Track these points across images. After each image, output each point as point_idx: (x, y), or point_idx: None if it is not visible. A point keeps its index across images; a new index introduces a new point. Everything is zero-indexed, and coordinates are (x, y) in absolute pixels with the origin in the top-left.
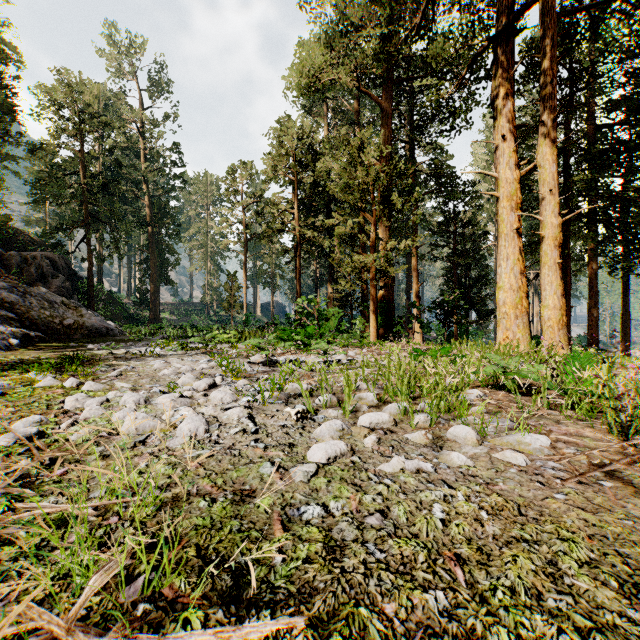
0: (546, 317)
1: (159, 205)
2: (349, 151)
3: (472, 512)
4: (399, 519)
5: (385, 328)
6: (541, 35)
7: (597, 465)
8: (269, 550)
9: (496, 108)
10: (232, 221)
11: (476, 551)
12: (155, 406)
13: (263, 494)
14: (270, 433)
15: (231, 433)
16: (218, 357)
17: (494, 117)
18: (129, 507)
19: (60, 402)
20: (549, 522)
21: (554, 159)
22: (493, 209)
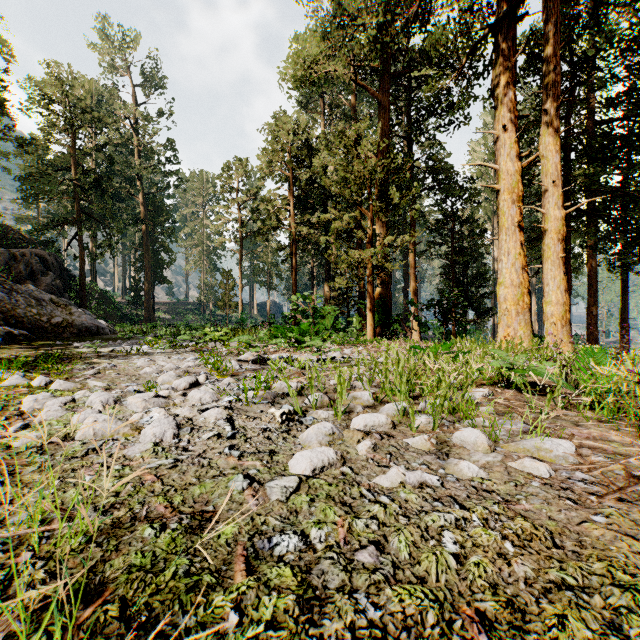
0: (549, 313)
1: (154, 203)
2: (345, 144)
3: (493, 543)
4: (399, 554)
5: (382, 326)
6: (544, 21)
7: (635, 476)
8: (221, 606)
9: (497, 98)
10: (227, 219)
11: (505, 605)
12: (125, 407)
13: (228, 518)
14: (249, 438)
15: (203, 438)
16: (207, 355)
17: (495, 107)
18: (53, 537)
19: (20, 403)
20: (595, 558)
21: (557, 149)
22: (490, 208)
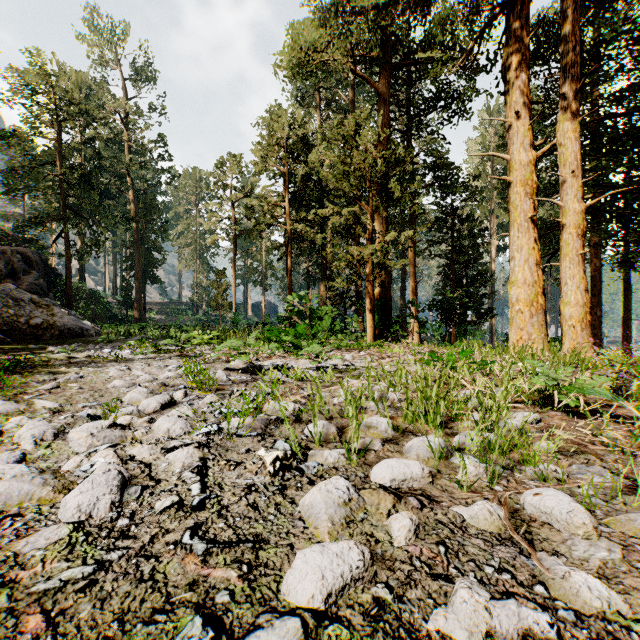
0: (567, 315)
1: (145, 200)
2: (344, 134)
3: None
4: None
5: (382, 328)
6: None
7: None
8: None
9: (508, 82)
10: (220, 216)
11: None
12: (66, 443)
13: None
14: (225, 506)
15: (156, 509)
16: (192, 362)
17: (506, 93)
18: None
19: None
20: None
21: (577, 136)
22: (488, 207)
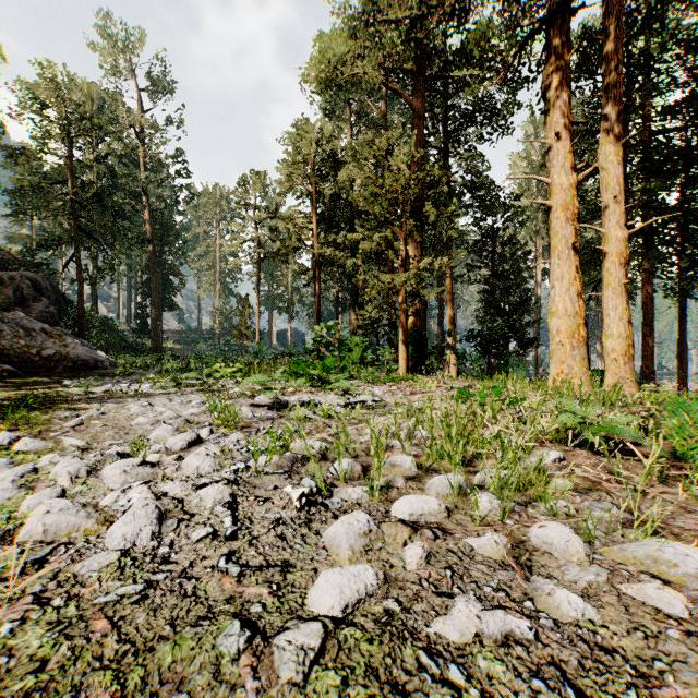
0: (609, 348)
1: (161, 220)
2: (375, 154)
3: None
4: None
5: (416, 360)
6: (603, 13)
7: None
8: None
9: (548, 101)
10: (243, 238)
11: None
12: (100, 480)
13: None
14: (255, 537)
15: (193, 539)
16: (215, 397)
17: (546, 112)
18: None
19: None
20: None
21: (619, 160)
22: (533, 227)
